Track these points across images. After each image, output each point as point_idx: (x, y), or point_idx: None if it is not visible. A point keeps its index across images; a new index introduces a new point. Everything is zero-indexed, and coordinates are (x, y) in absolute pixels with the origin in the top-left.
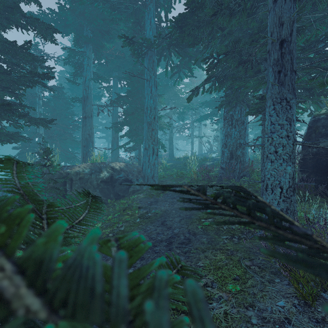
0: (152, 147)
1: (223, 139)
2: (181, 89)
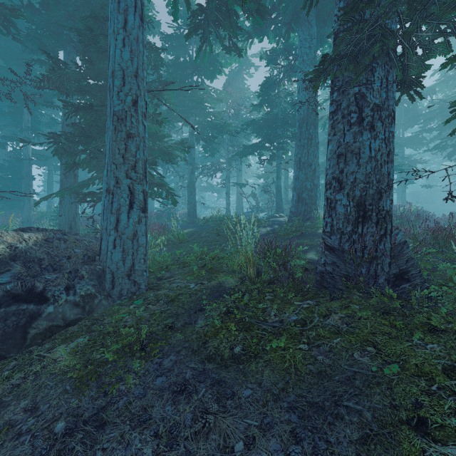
0: (129, 186)
1: (329, 165)
2: (210, 94)
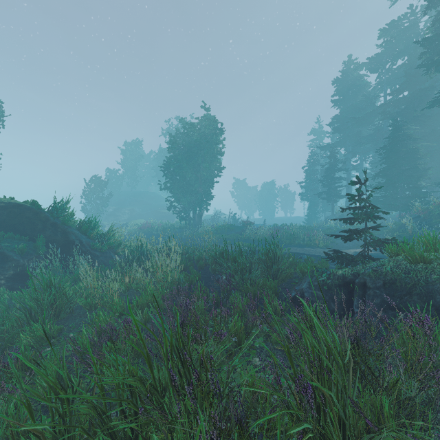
0: None
1: None
2: None
